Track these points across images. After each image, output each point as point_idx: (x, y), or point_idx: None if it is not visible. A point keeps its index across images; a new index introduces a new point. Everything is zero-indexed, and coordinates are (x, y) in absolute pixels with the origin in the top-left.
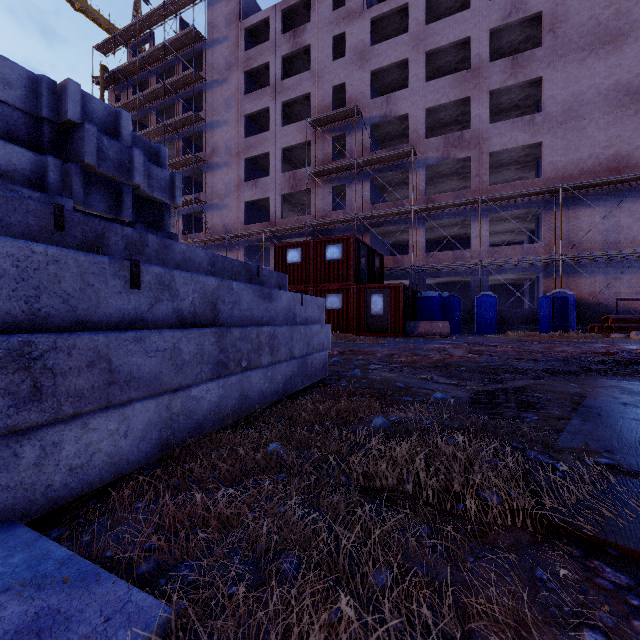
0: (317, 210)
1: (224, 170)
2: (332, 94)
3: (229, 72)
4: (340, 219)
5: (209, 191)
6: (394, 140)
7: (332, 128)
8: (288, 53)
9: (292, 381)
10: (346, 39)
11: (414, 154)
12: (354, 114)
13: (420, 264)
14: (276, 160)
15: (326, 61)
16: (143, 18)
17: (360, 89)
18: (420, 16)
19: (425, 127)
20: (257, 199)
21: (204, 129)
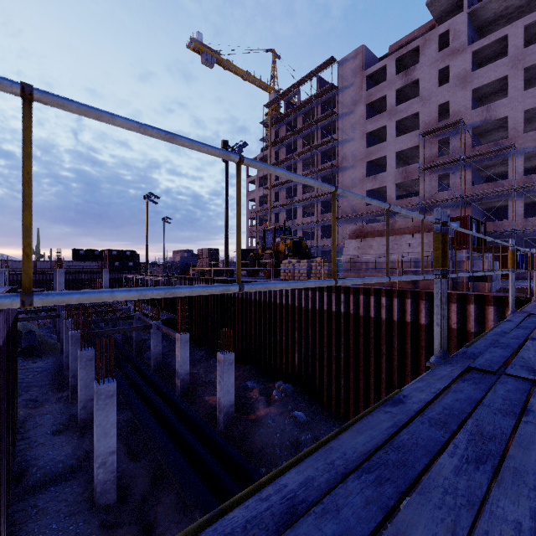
0: (425, 192)
1: (351, 171)
2: (438, 110)
3: (354, 106)
4: (447, 199)
5: (340, 185)
6: (491, 131)
7: (438, 134)
8: (401, 87)
9: (498, 286)
10: (450, 70)
11: (513, 147)
12: (458, 123)
13: (518, 227)
14: (391, 161)
15: (432, 88)
16: (296, 83)
17: (462, 104)
18: (518, 42)
19: (523, 124)
20: (376, 188)
21: (336, 145)
